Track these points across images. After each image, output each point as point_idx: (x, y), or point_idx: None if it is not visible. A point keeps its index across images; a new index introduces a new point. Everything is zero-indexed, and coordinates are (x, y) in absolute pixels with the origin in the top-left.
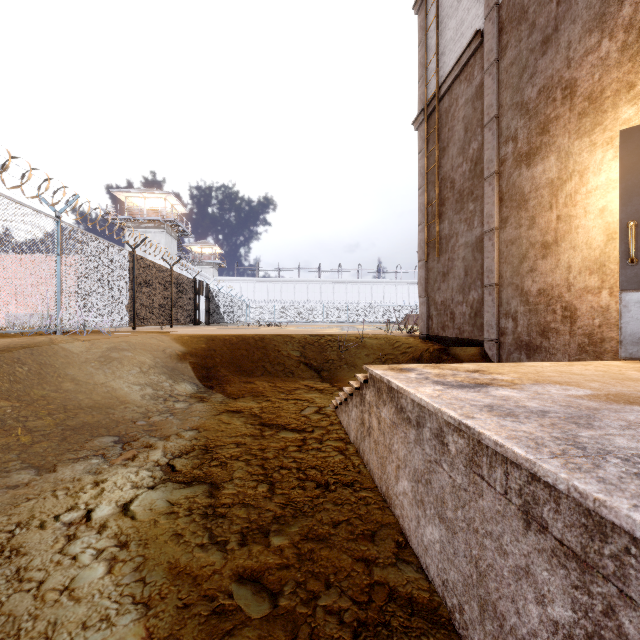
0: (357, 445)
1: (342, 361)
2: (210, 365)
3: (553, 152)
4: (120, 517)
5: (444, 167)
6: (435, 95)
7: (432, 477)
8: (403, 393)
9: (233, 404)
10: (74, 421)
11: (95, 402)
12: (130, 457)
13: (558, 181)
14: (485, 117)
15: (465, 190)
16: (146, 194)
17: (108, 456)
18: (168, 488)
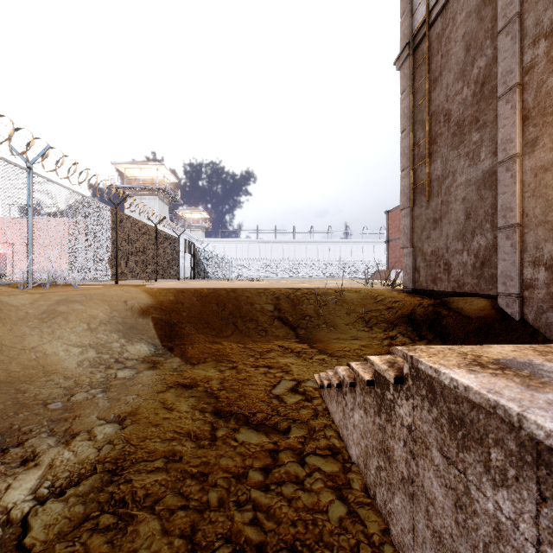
0: (367, 480)
1: (320, 317)
2: (174, 321)
3: None
4: None
5: (435, 100)
6: (424, 22)
7: None
8: None
9: (188, 374)
10: None
11: (9, 372)
12: None
13: None
14: (499, 21)
15: (466, 119)
16: (141, 165)
17: None
18: None
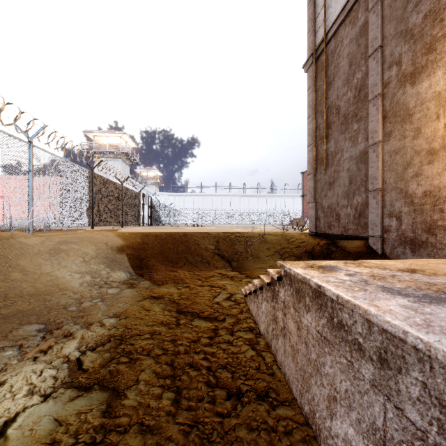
0: (268, 339)
1: (248, 253)
2: (143, 256)
3: (440, 67)
4: None
5: (330, 97)
6: (322, 41)
7: None
8: (351, 309)
9: (156, 290)
10: (9, 308)
11: (36, 289)
12: (44, 350)
13: None
14: (369, 49)
15: (349, 113)
16: (108, 134)
17: (24, 348)
18: (63, 397)
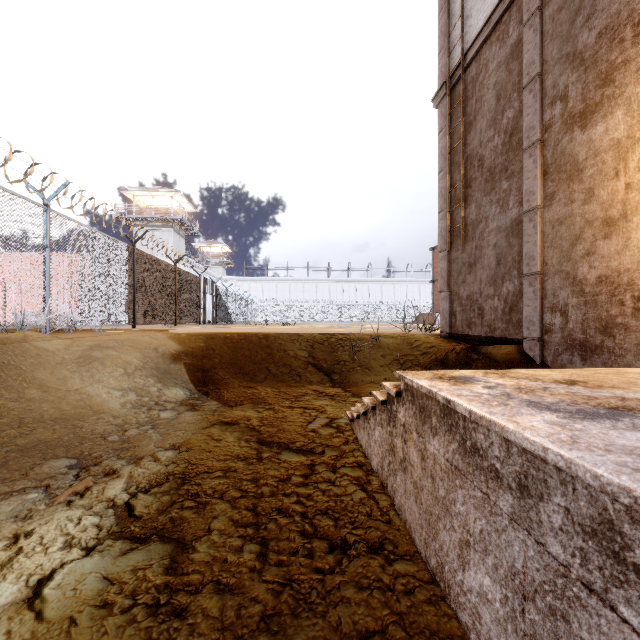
0: (383, 477)
1: (355, 362)
2: (207, 366)
3: (620, 106)
4: (20, 613)
5: (470, 144)
6: (459, 64)
7: (573, 612)
8: (486, 426)
9: (228, 414)
10: (27, 437)
11: (62, 411)
12: (80, 491)
13: (628, 140)
14: (524, 78)
15: (497, 167)
16: (154, 192)
17: (53, 489)
18: (112, 551)
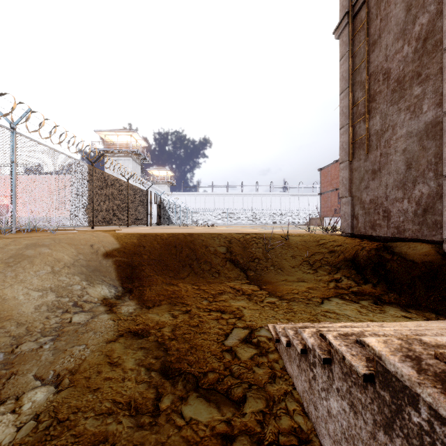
0: None
1: (268, 260)
2: (136, 263)
3: None
4: None
5: (374, 61)
6: None
7: None
8: None
9: (142, 319)
10: None
11: None
12: None
13: None
14: None
15: (407, 75)
16: (118, 132)
17: None
18: None
